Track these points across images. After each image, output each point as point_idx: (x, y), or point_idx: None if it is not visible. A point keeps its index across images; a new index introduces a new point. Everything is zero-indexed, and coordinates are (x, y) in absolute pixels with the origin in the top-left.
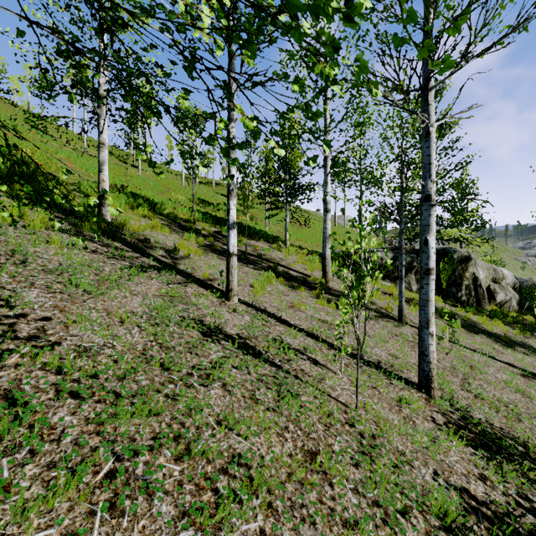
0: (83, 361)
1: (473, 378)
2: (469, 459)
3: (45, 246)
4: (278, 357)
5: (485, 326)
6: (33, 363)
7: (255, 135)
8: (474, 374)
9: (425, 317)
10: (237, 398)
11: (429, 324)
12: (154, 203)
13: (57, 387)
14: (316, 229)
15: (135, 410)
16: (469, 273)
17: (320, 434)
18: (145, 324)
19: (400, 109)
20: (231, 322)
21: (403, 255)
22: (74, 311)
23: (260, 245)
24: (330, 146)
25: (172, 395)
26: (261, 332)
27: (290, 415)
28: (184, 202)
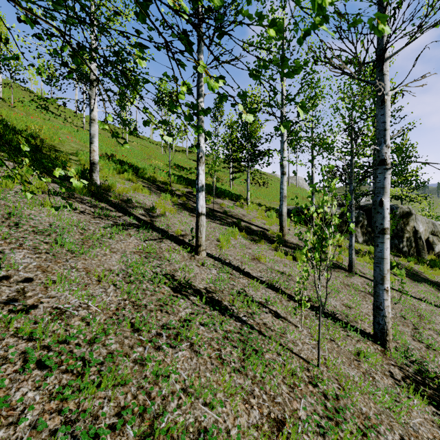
0: (56, 325)
1: (423, 328)
2: (432, 420)
3: (39, 209)
4: (242, 310)
5: (426, 275)
6: (7, 329)
7: (221, 99)
8: (423, 324)
9: (380, 274)
10: (204, 359)
11: (384, 280)
12: (137, 169)
13: (26, 356)
14: (272, 188)
15: (101, 380)
16: (410, 227)
17: (285, 397)
18: (120, 282)
19: (351, 82)
20: (200, 276)
21: (353, 213)
22: (56, 271)
23: (226, 203)
24: (305, 110)
25: (139, 361)
26: (227, 285)
27: (255, 377)
28: (163, 167)
